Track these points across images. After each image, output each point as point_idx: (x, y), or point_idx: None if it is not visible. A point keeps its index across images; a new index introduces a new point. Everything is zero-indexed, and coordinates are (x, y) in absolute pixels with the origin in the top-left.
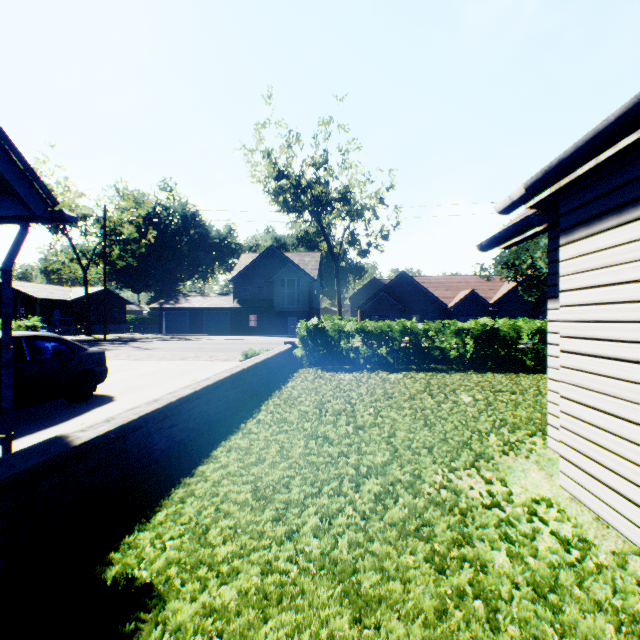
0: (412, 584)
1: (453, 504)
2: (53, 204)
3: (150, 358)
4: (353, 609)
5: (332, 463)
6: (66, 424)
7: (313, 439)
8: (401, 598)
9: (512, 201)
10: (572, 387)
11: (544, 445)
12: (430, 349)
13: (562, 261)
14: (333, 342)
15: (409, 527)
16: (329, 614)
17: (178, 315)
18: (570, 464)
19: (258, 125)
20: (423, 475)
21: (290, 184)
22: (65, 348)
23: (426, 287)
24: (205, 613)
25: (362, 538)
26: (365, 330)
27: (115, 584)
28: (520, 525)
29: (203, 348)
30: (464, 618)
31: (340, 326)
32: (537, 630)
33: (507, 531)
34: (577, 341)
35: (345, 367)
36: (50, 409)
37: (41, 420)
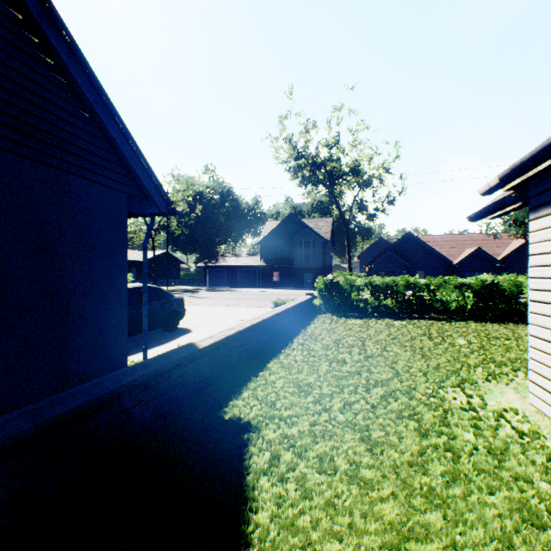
0: (404, 439)
1: (438, 405)
2: (170, 205)
3: (204, 304)
4: (367, 444)
5: (349, 376)
6: (169, 344)
7: (334, 362)
8: (396, 443)
9: (490, 187)
10: (538, 328)
11: (525, 377)
12: (431, 301)
13: (531, 232)
14: (345, 294)
15: (404, 413)
16: (352, 445)
17: (218, 272)
18: (536, 386)
19: (281, 117)
20: (417, 388)
21: (307, 162)
22: (162, 295)
23: (431, 245)
24: (282, 437)
25: (372, 416)
26: (373, 284)
27: (231, 421)
28: (488, 422)
29: (240, 298)
30: (437, 457)
31: (351, 281)
32: (484, 466)
33: (477, 423)
34: (541, 293)
35: (355, 314)
36: (155, 335)
37: (153, 341)
